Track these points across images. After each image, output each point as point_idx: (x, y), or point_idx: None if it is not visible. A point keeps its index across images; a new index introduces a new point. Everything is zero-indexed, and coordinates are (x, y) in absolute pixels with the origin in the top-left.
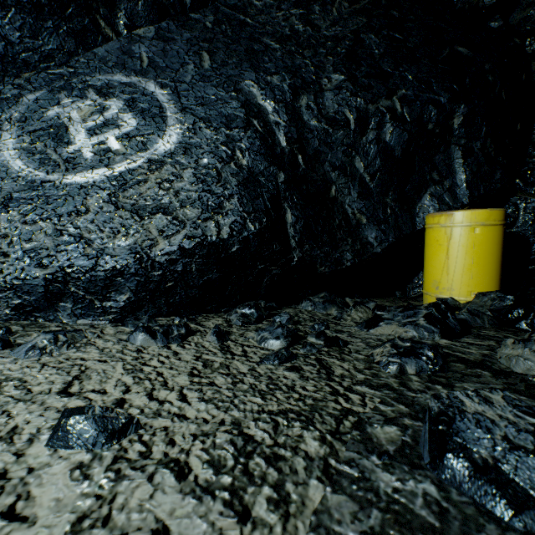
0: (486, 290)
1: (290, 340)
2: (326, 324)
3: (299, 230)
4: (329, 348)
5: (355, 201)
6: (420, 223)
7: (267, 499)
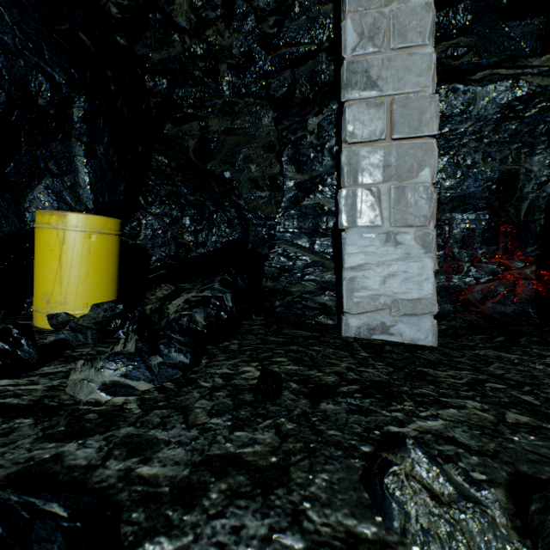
0: (104, 300)
1: None
2: None
3: None
4: None
5: None
6: (32, 220)
7: None
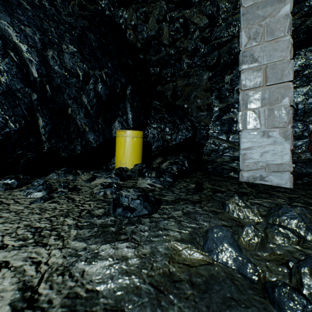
0: (137, 163)
1: (48, 191)
2: (68, 182)
3: (48, 131)
4: (72, 192)
5: (83, 119)
6: (114, 133)
7: (54, 239)
